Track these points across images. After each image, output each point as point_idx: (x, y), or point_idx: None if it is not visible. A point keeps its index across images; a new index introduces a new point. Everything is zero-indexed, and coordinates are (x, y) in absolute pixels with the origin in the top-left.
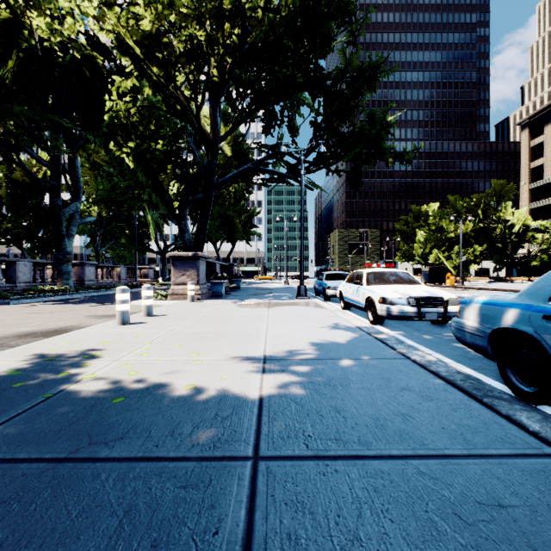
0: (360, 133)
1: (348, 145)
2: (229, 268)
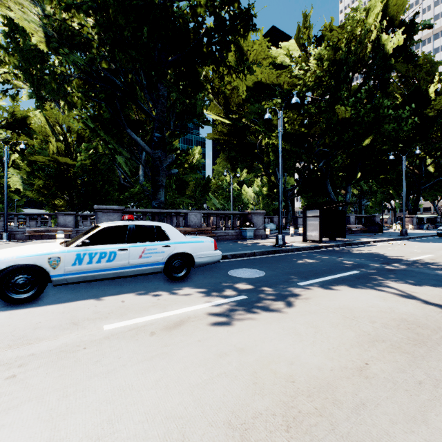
0: None
1: None
2: (434, 219)
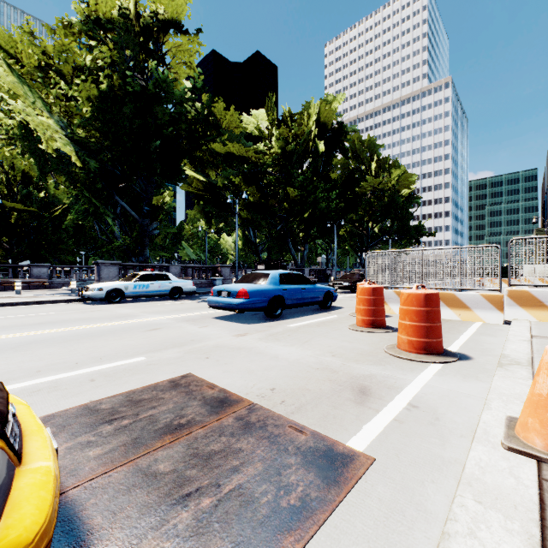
0: (409, 230)
1: (407, 233)
2: None
